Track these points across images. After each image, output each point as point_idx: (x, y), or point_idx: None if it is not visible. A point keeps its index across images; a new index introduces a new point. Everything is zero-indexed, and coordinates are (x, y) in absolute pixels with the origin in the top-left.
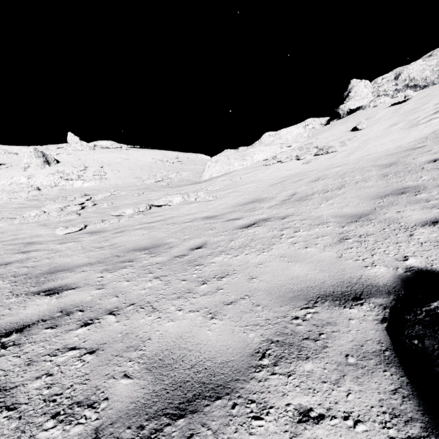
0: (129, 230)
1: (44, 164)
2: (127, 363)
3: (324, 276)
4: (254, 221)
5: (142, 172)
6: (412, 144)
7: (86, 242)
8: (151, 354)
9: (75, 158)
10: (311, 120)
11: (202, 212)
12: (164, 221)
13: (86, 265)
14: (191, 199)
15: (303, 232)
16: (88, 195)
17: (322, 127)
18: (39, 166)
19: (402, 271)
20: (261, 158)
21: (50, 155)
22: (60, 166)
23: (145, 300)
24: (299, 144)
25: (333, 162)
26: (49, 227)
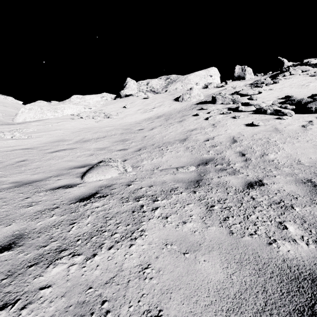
0: None
1: None
2: (3, 184)
3: (79, 164)
4: (57, 150)
5: None
6: (140, 121)
7: None
8: (12, 182)
9: None
10: (105, 94)
11: (20, 146)
12: None
13: None
14: (7, 137)
15: (79, 153)
16: None
17: (112, 100)
18: None
19: (100, 161)
20: (70, 113)
21: None
22: None
23: None
24: (96, 108)
25: (109, 124)
26: None
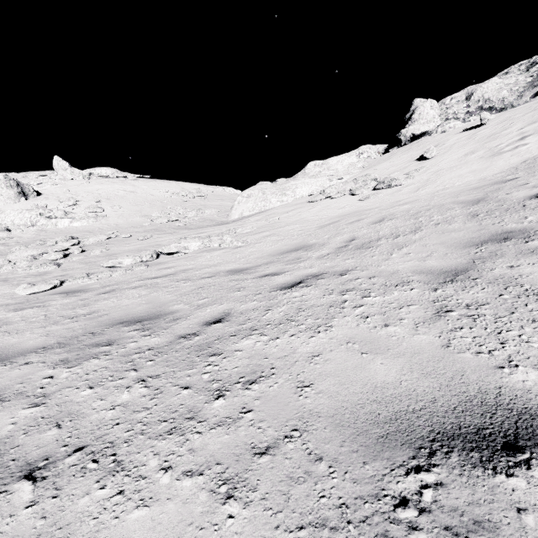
0: (123, 289)
1: (18, 197)
2: None
3: (431, 386)
4: (301, 278)
5: (152, 209)
6: (499, 176)
7: (54, 308)
8: None
9: (63, 190)
10: (366, 147)
11: (227, 264)
12: (173, 275)
13: (37, 351)
14: (213, 245)
15: (376, 297)
16: (76, 238)
17: (379, 156)
18: (11, 199)
19: None
20: (305, 193)
21: (27, 185)
22: (42, 199)
23: (105, 438)
24: (352, 176)
25: (398, 199)
26: (11, 283)
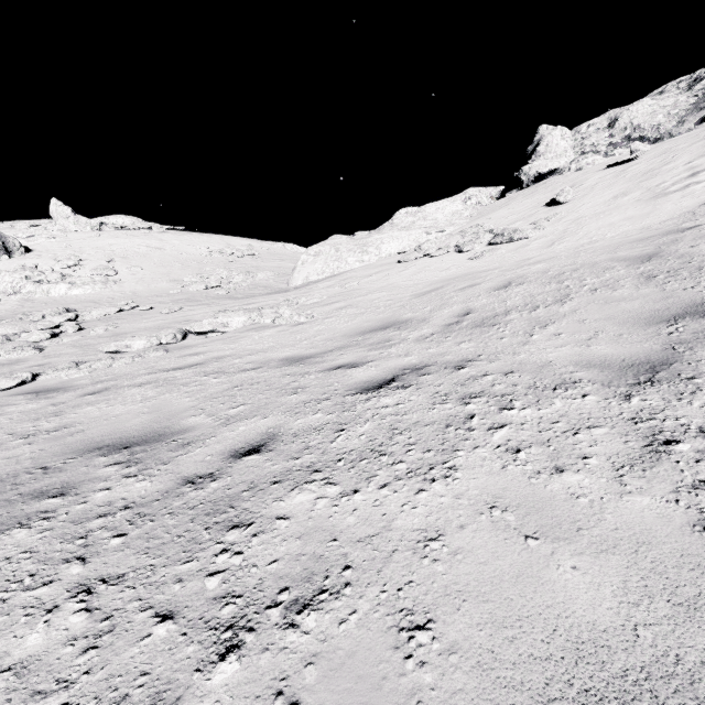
0: (120, 388)
1: None
2: None
3: None
4: (393, 373)
5: (184, 271)
6: (670, 223)
7: (7, 418)
8: None
9: (63, 245)
10: (474, 190)
11: (282, 348)
12: (201, 366)
13: None
14: (264, 321)
15: (524, 409)
16: (74, 310)
17: (492, 202)
18: None
19: None
20: (394, 251)
21: (12, 237)
22: (31, 257)
23: None
24: (457, 228)
25: (525, 256)
26: None
